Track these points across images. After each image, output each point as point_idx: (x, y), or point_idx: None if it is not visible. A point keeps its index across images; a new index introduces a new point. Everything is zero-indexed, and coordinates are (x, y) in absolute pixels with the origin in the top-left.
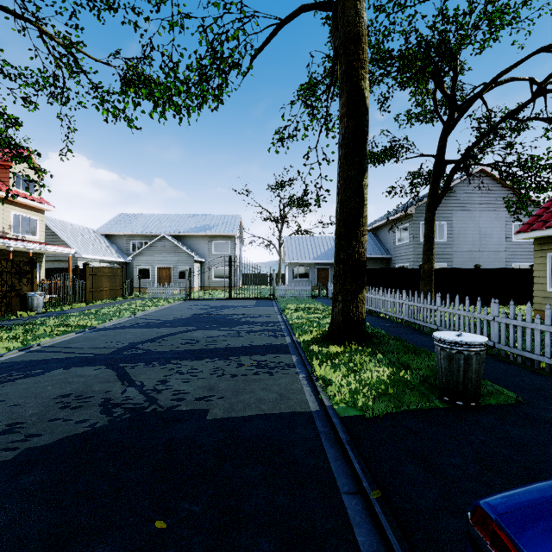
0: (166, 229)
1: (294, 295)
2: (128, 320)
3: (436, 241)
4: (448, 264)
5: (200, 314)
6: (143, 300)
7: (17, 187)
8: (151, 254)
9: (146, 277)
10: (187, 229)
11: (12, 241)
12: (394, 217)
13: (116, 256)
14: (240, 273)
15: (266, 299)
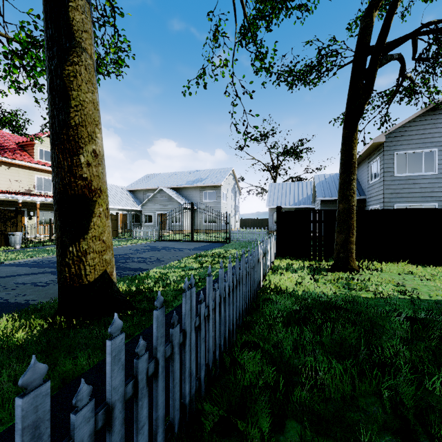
0: (169, 184)
1: (249, 239)
2: (49, 257)
3: (420, 174)
4: (440, 204)
5: (115, 255)
6: (122, 240)
7: (41, 158)
8: (153, 203)
9: (150, 221)
10: (184, 183)
11: (19, 195)
12: (363, 151)
13: (133, 206)
14: (234, 218)
15: (223, 242)
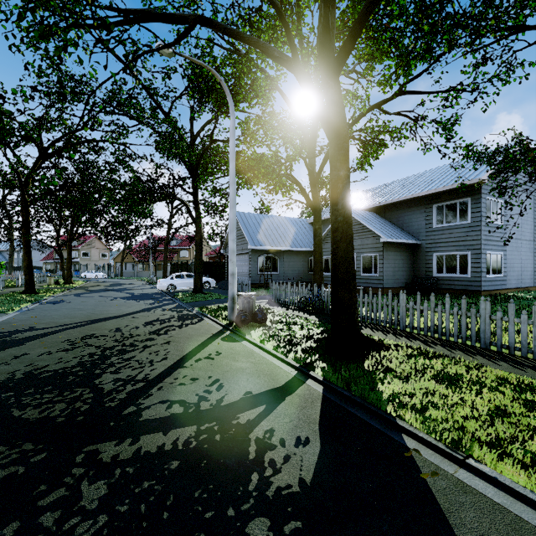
0: None
1: None
2: None
3: None
4: None
5: None
6: None
7: None
8: None
9: None
10: None
11: None
12: None
13: None
14: None
15: None
